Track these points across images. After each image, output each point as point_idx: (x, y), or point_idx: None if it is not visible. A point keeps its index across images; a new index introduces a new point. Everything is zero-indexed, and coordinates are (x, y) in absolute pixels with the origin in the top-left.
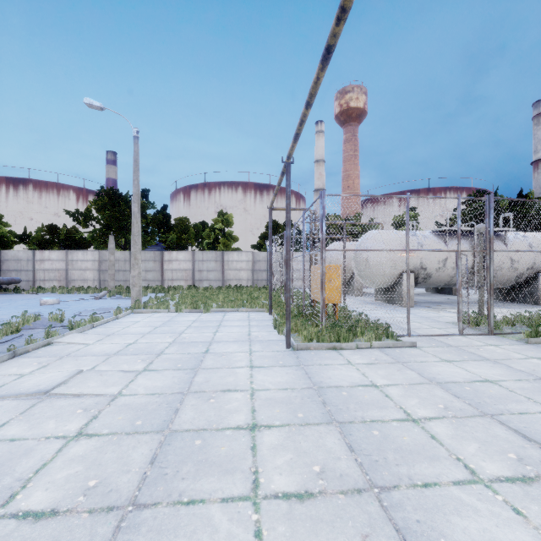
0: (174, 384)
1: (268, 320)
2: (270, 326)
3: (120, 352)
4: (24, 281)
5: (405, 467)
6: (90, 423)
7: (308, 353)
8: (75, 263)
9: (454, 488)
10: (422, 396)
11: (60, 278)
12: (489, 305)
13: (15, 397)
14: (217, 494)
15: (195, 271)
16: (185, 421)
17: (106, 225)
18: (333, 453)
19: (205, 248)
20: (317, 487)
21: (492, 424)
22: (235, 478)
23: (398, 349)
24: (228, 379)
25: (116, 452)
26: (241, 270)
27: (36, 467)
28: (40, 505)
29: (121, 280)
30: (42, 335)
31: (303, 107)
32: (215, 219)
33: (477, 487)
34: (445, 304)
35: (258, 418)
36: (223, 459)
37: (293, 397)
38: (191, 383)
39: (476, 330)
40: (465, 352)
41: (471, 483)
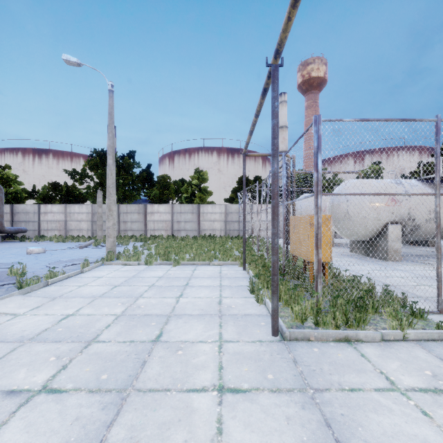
0: None
1: (242, 278)
2: (246, 288)
3: (42, 333)
4: (31, 230)
5: None
6: None
7: (310, 350)
8: (72, 215)
9: None
10: None
11: (60, 228)
12: None
13: None
14: None
15: (174, 222)
16: None
17: (100, 182)
18: None
19: (184, 201)
20: None
21: None
22: None
23: None
24: (173, 441)
25: None
26: (215, 221)
27: None
28: None
29: None
30: None
31: None
32: (192, 176)
33: None
34: (433, 258)
35: None
36: None
37: None
38: None
39: None
40: None
41: None
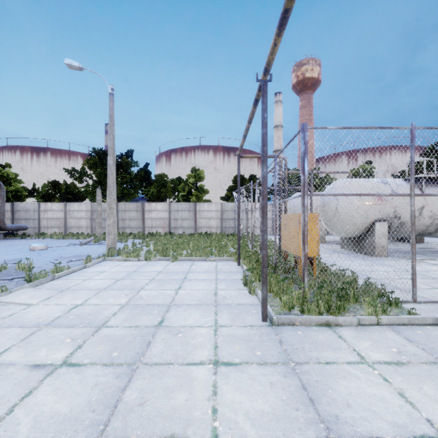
0: (87, 408)
1: (236, 273)
2: (239, 281)
3: (56, 320)
4: (31, 227)
5: None
6: None
7: (294, 333)
8: (72, 213)
9: None
10: None
11: (60, 225)
12: None
13: None
14: None
15: (171, 220)
16: None
17: (99, 181)
18: None
19: (181, 199)
20: None
21: None
22: None
23: (418, 328)
24: (177, 400)
25: None
26: (211, 218)
27: None
28: None
29: None
30: None
31: None
32: (189, 174)
33: None
34: (418, 254)
35: None
36: None
37: None
38: (115, 407)
39: None
40: None
41: None
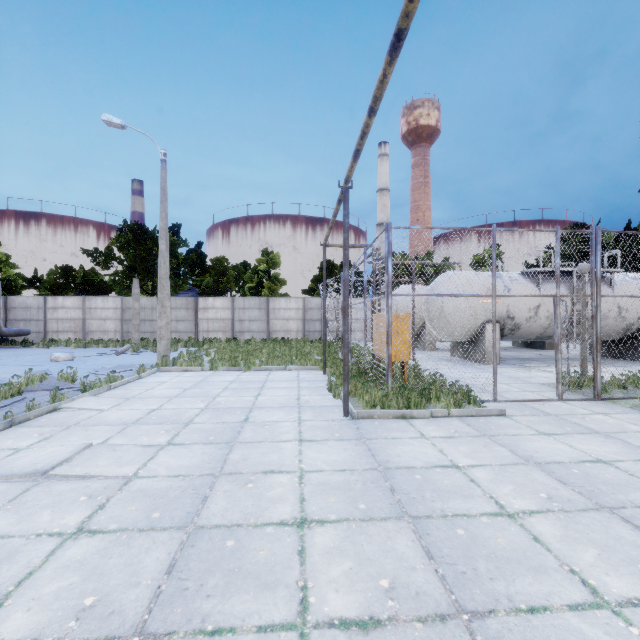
0: (204, 462)
1: (321, 381)
2: (324, 388)
3: (140, 420)
4: (33, 332)
5: (502, 583)
6: (95, 516)
7: (371, 423)
8: (94, 311)
9: (571, 614)
10: (517, 482)
11: (76, 329)
12: (595, 363)
13: (5, 479)
14: (252, 620)
15: (235, 321)
16: (215, 513)
17: (131, 266)
18: (406, 561)
19: (247, 293)
20: (385, 611)
21: (612, 521)
22: (277, 595)
23: (483, 418)
24: (271, 457)
25: (123, 556)
26: (289, 319)
27: (20, 576)
28: (17, 632)
29: (147, 331)
30: (49, 398)
31: (366, 115)
32: (259, 259)
33: (602, 614)
34: (536, 361)
35: (308, 510)
36: (262, 568)
37: (353, 482)
38: (225, 461)
39: (578, 395)
40: (567, 423)
41: (593, 607)
